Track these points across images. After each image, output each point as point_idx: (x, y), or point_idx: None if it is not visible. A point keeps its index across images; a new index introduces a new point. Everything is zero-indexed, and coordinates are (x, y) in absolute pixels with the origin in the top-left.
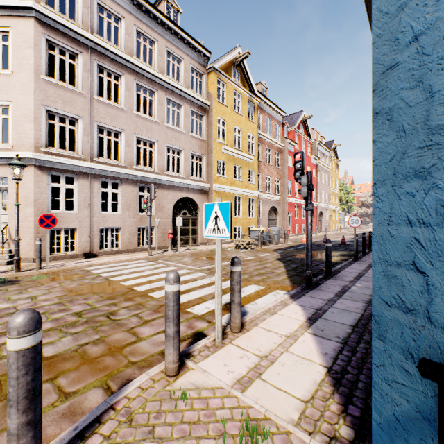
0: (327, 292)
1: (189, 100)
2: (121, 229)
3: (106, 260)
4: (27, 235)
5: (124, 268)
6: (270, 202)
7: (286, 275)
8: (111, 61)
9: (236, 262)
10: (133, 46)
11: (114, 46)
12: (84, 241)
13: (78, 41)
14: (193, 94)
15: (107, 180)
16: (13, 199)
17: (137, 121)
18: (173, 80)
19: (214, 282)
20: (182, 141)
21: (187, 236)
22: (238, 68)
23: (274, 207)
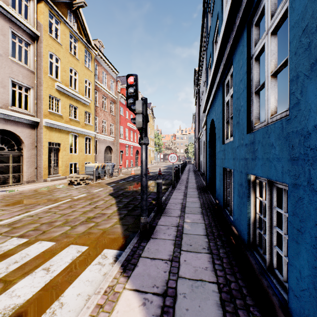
0: (164, 241)
1: (8, 19)
2: None
3: None
4: None
5: None
6: (106, 142)
7: (118, 216)
8: None
9: None
10: None
11: None
12: None
13: None
14: (13, 13)
15: None
16: None
17: None
18: None
19: (2, 256)
20: None
21: (6, 174)
22: (74, 14)
23: (109, 146)
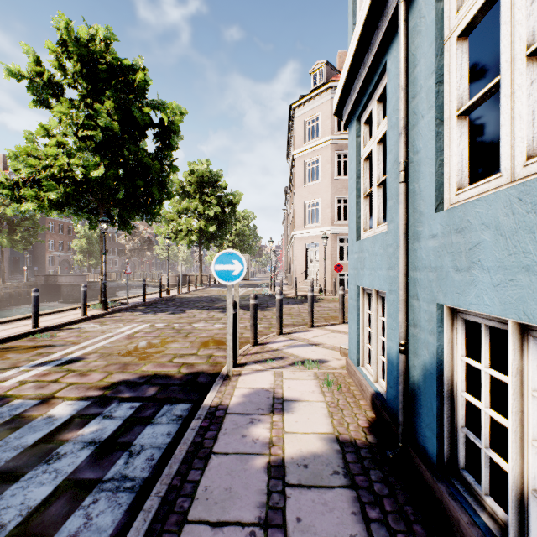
0: None
1: None
2: None
3: None
4: (327, 276)
5: None
6: None
7: None
8: None
9: None
10: None
11: None
12: None
13: None
14: None
15: None
16: (321, 255)
17: None
18: None
19: None
20: None
21: None
22: None
23: None
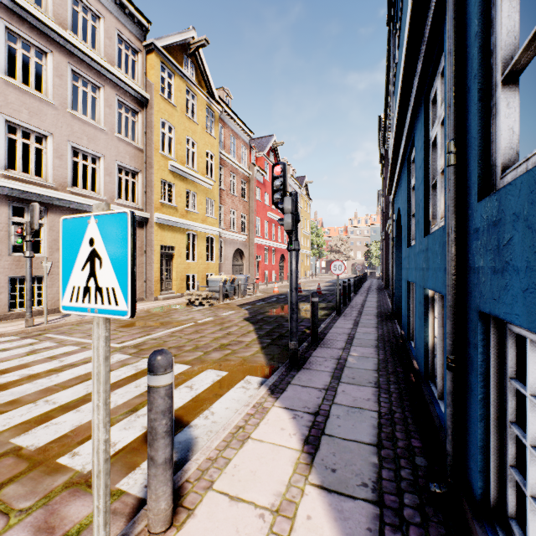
0: (320, 372)
1: (114, 84)
2: None
3: None
4: None
5: None
6: (235, 243)
7: (259, 344)
8: None
9: (159, 365)
10: None
11: None
12: None
13: None
14: (120, 75)
15: None
16: None
17: (7, 93)
18: (83, 44)
19: (141, 373)
20: (101, 143)
21: None
22: (192, 58)
23: (240, 249)
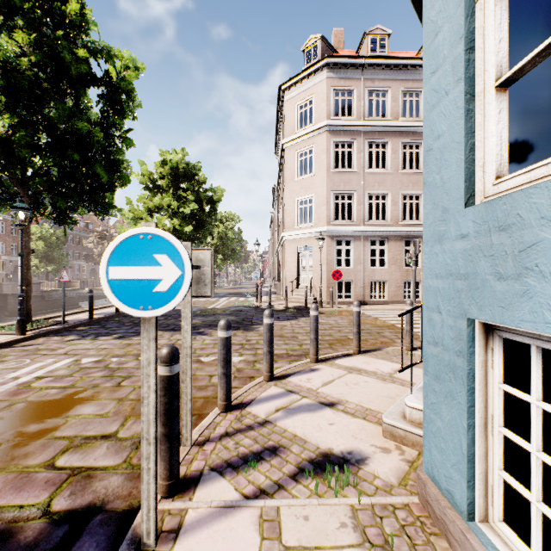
0: None
1: None
2: (387, 282)
3: (375, 307)
4: (322, 285)
5: (389, 314)
6: None
7: None
8: (378, 134)
9: None
10: (398, 109)
11: (381, 119)
12: (358, 291)
13: (353, 131)
14: None
15: (375, 239)
16: (315, 260)
17: (402, 179)
18: None
19: None
20: None
21: None
22: None
23: None
